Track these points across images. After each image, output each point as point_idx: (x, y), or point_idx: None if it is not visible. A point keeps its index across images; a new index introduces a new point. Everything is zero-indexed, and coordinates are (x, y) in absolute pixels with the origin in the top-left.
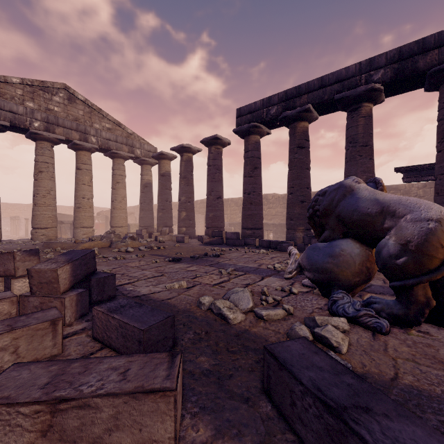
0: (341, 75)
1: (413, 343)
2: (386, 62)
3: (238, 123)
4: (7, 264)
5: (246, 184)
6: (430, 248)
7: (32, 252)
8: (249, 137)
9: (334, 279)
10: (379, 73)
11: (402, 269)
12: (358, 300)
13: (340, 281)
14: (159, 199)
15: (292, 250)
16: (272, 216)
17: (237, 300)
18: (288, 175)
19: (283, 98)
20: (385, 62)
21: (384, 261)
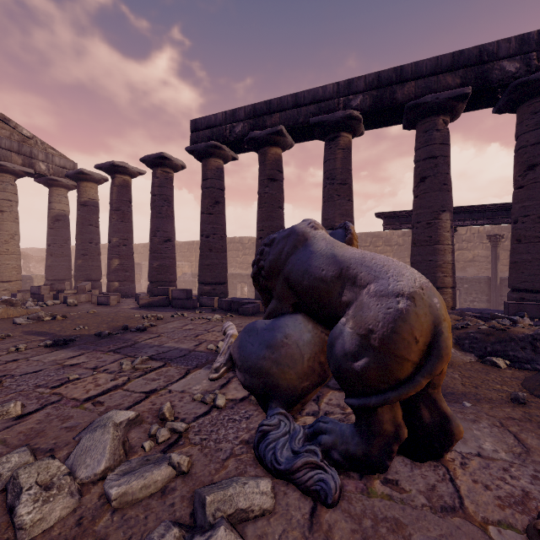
0: (318, 94)
1: (372, 526)
2: (365, 87)
3: (193, 139)
4: None
5: (204, 223)
6: (400, 343)
7: None
8: (208, 160)
9: (271, 387)
10: (357, 98)
11: (361, 378)
12: (312, 408)
13: (281, 389)
14: (79, 239)
15: (228, 328)
16: (249, 265)
17: (86, 451)
18: (258, 214)
19: (251, 114)
20: (364, 86)
21: (337, 362)
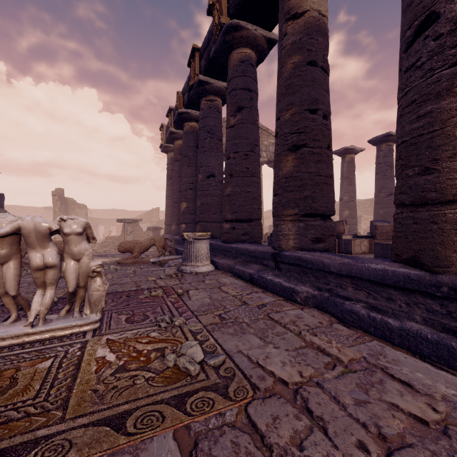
0: None
1: None
2: None
3: None
4: (339, 227)
5: None
6: None
7: (345, 222)
8: None
9: None
10: None
11: None
12: None
13: None
14: None
15: None
16: None
17: None
18: None
19: None
20: None
21: None
